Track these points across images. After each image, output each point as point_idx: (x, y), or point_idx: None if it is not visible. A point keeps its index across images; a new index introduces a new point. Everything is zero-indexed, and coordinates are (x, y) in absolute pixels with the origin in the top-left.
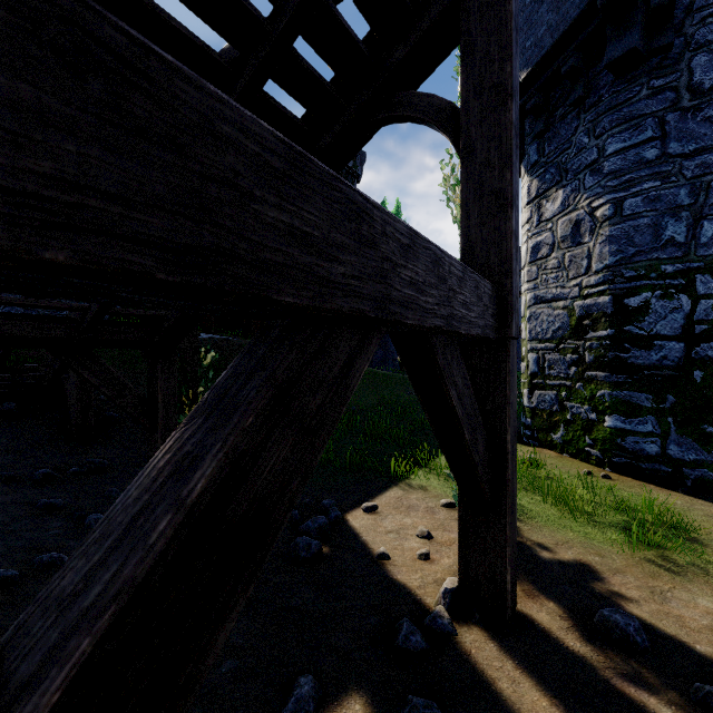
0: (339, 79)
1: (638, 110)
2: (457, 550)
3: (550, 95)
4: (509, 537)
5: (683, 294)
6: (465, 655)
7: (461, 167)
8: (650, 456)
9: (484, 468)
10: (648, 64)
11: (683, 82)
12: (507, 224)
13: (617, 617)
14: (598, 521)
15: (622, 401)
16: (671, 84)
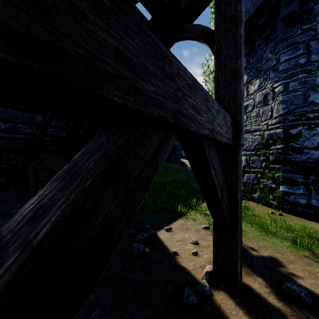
0: (153, 20)
1: (296, 40)
2: (211, 250)
3: (253, 35)
4: (239, 246)
5: (318, 127)
6: (217, 307)
7: (215, 59)
8: (301, 205)
9: (226, 211)
10: (301, 18)
11: (318, 26)
12: (238, 87)
13: (295, 287)
14: (279, 236)
15: (288, 179)
16: (312, 27)
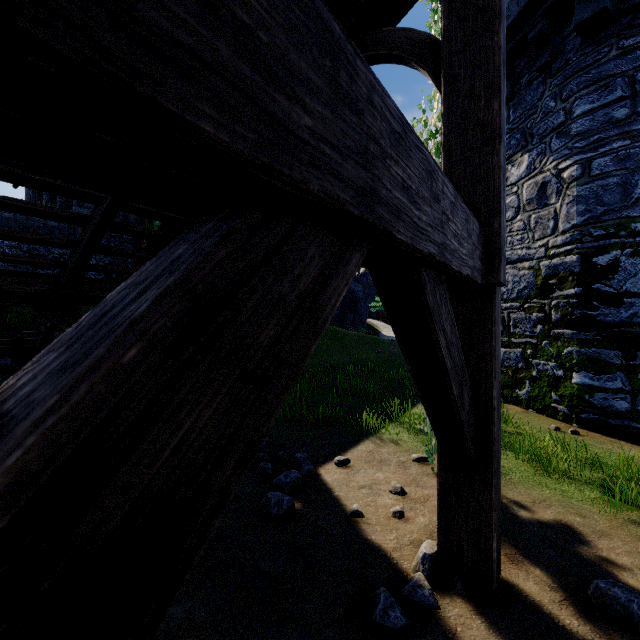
0: None
1: (607, 71)
2: (432, 508)
3: (516, 63)
4: (495, 501)
5: None
6: (450, 634)
7: (442, 101)
8: (619, 412)
9: (469, 426)
10: (618, 24)
11: None
12: (495, 158)
13: (617, 591)
14: (574, 479)
15: (590, 358)
16: None
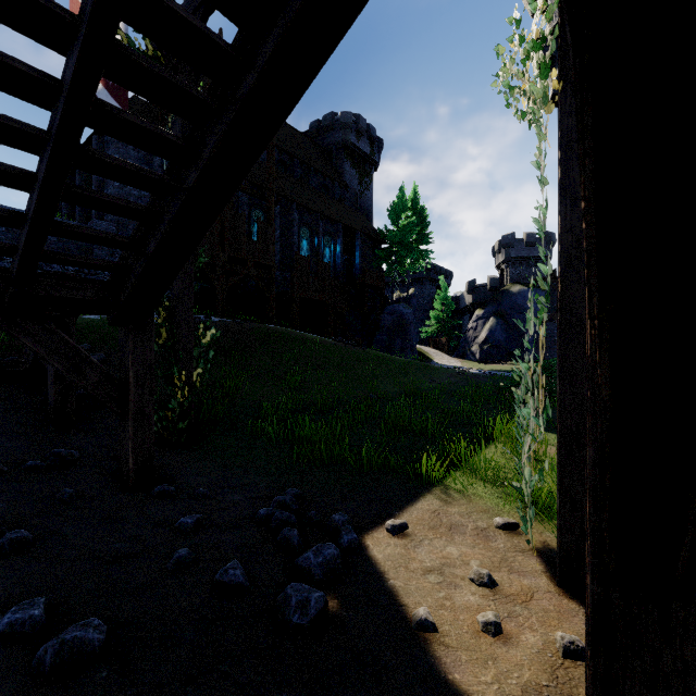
0: None
1: None
2: (541, 614)
3: None
4: None
5: None
6: None
7: None
8: None
9: None
10: None
11: None
12: None
13: None
14: None
15: None
16: None
